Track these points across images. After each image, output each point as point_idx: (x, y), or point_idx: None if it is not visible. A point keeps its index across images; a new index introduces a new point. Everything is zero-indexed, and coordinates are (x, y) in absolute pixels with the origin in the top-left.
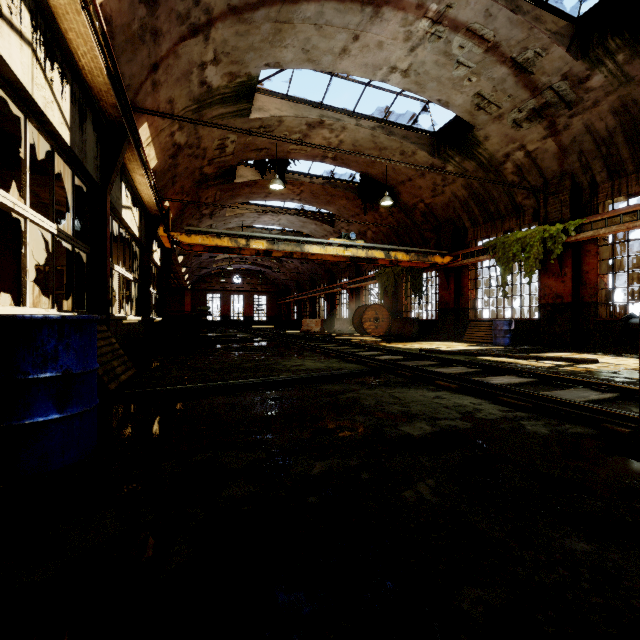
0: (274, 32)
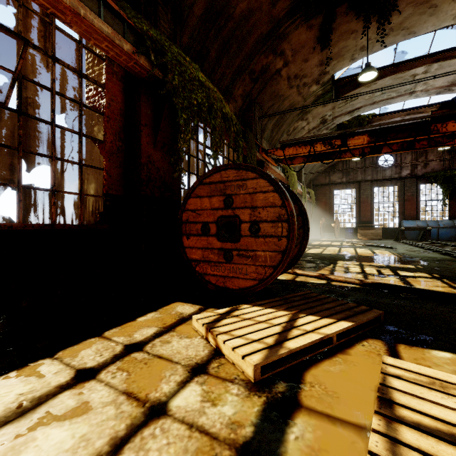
0: None
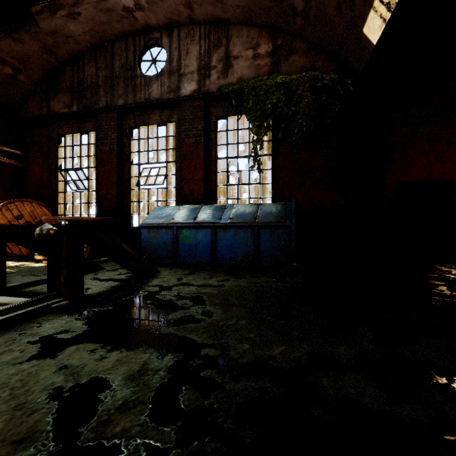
0: None
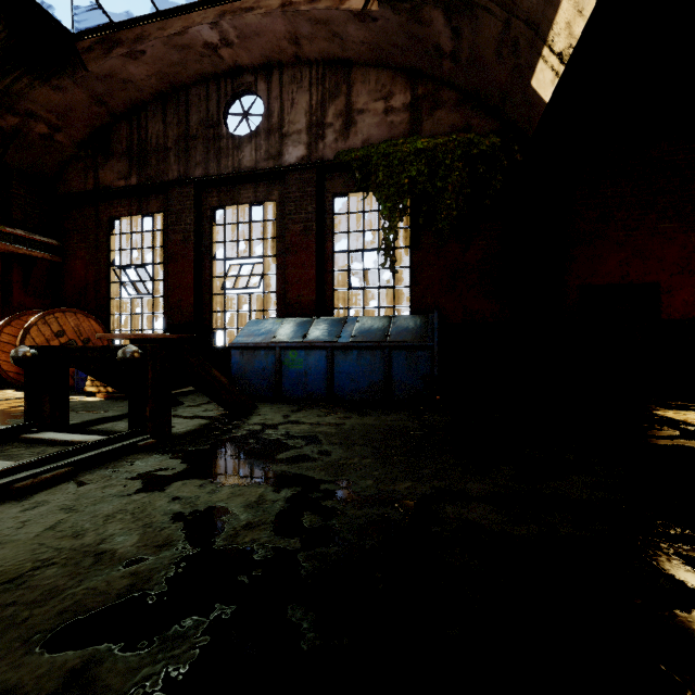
0: None
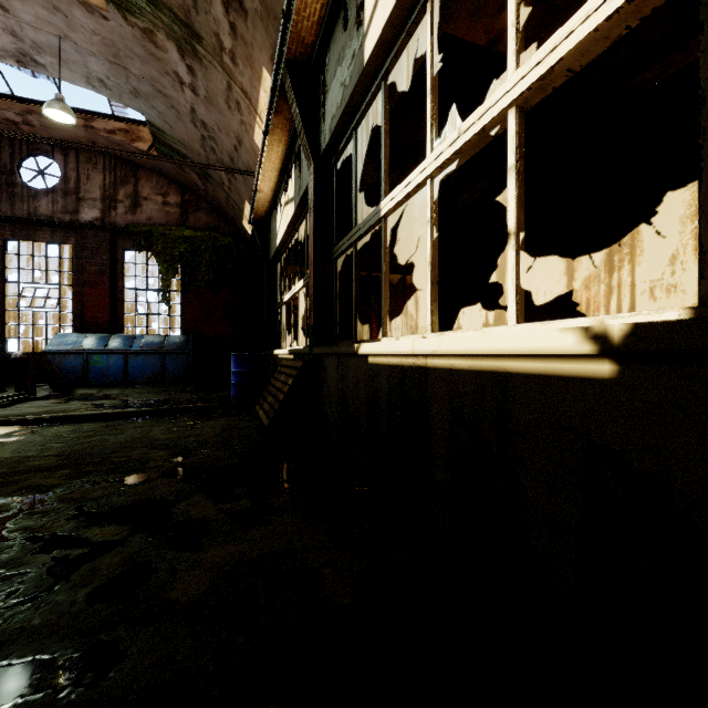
0: None
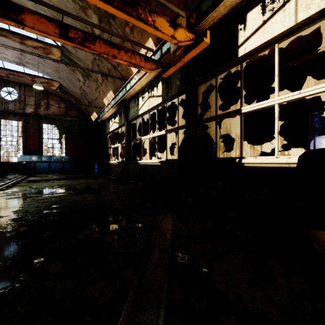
0: (61, 15)
